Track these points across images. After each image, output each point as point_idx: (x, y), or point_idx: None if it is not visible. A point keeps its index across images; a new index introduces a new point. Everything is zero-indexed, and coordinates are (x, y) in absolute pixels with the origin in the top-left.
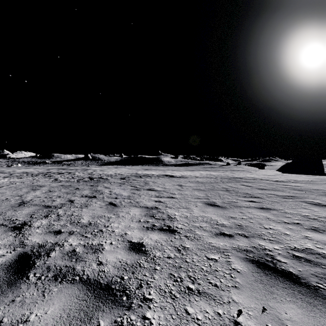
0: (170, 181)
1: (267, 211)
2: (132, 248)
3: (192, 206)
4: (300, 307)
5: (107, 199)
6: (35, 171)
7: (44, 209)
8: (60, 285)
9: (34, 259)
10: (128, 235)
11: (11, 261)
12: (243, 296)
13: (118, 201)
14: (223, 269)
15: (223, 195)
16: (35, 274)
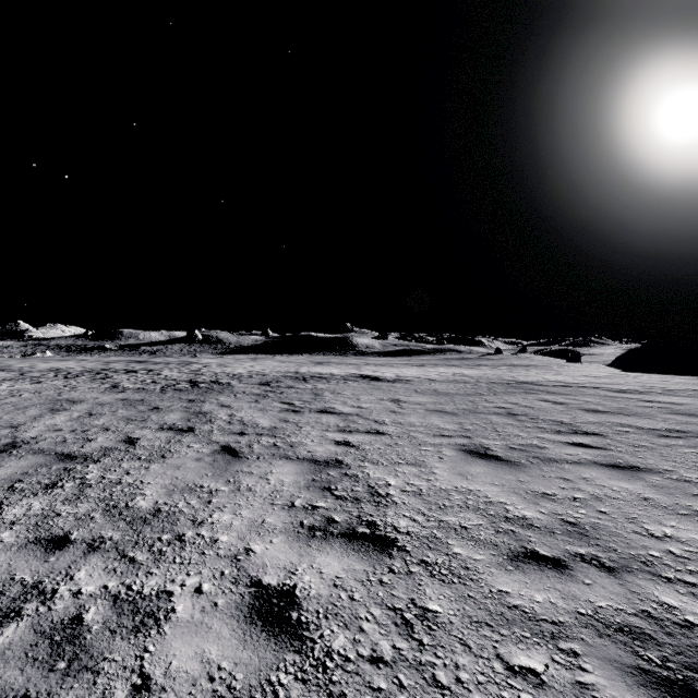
0: (373, 389)
1: (634, 475)
2: (258, 614)
3: (430, 458)
4: None
5: (220, 436)
6: (78, 368)
7: (55, 465)
8: None
9: None
10: (253, 555)
11: None
12: None
13: (245, 442)
14: None
15: (503, 427)
16: None
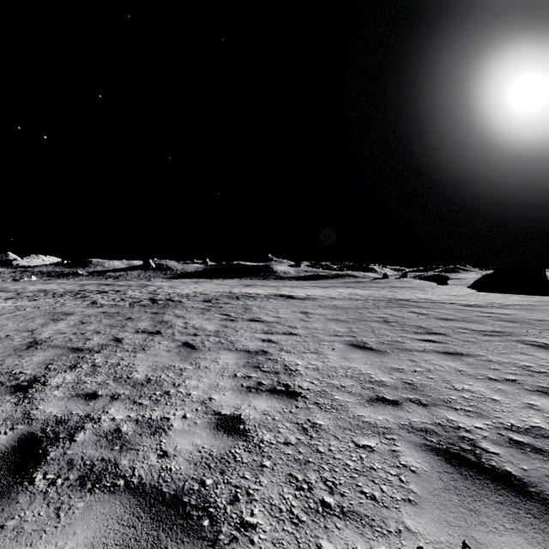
0: (288, 305)
1: (457, 358)
2: (221, 426)
3: (326, 349)
4: (531, 542)
5: (180, 336)
6: (60, 289)
7: (70, 354)
8: (90, 496)
9: (47, 446)
10: (214, 401)
11: (6, 449)
12: (424, 520)
13: (198, 340)
14: (386, 466)
15: (379, 329)
16: (47, 474)
